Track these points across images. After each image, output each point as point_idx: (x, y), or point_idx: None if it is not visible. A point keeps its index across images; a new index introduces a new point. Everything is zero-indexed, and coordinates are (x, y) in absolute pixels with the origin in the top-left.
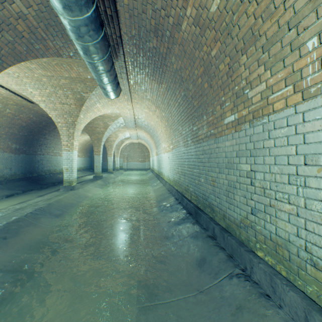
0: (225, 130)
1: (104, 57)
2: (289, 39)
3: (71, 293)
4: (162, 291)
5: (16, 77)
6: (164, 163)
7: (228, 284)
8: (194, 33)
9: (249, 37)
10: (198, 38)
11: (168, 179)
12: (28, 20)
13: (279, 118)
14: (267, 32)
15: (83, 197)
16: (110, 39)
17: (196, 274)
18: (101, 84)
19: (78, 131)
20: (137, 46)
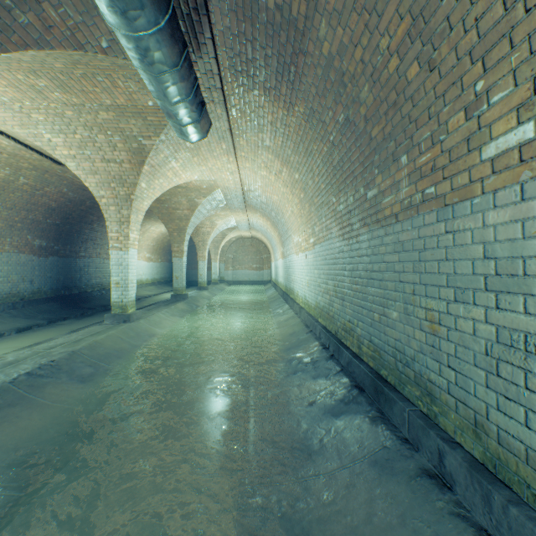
0: (487, 178)
1: (160, 22)
2: None
3: None
4: None
5: (18, 110)
6: (296, 273)
7: None
8: None
9: None
10: None
11: (305, 303)
12: None
13: None
14: None
15: (144, 336)
16: None
17: None
18: (166, 105)
19: (137, 212)
20: (240, 13)
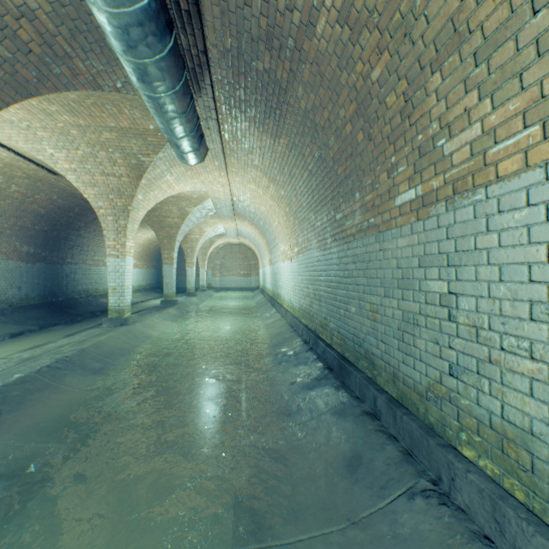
0: (397, 218)
1: (176, 87)
2: (533, 32)
3: (112, 520)
4: (281, 520)
5: (25, 128)
6: (283, 279)
7: (406, 510)
8: (340, 40)
9: (448, 38)
10: (347, 48)
11: (290, 306)
12: (38, 20)
13: (510, 192)
14: (487, 23)
15: (142, 338)
16: (188, 56)
17: (344, 486)
18: (172, 138)
19: (133, 222)
20: (236, 69)
